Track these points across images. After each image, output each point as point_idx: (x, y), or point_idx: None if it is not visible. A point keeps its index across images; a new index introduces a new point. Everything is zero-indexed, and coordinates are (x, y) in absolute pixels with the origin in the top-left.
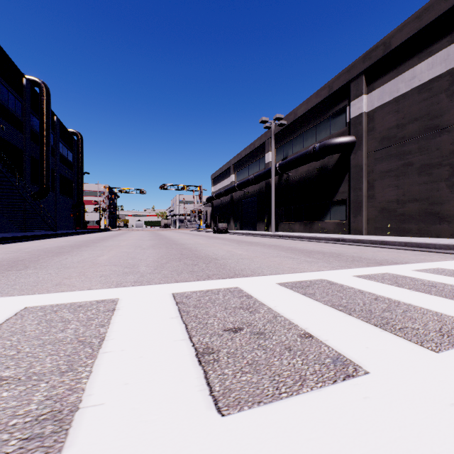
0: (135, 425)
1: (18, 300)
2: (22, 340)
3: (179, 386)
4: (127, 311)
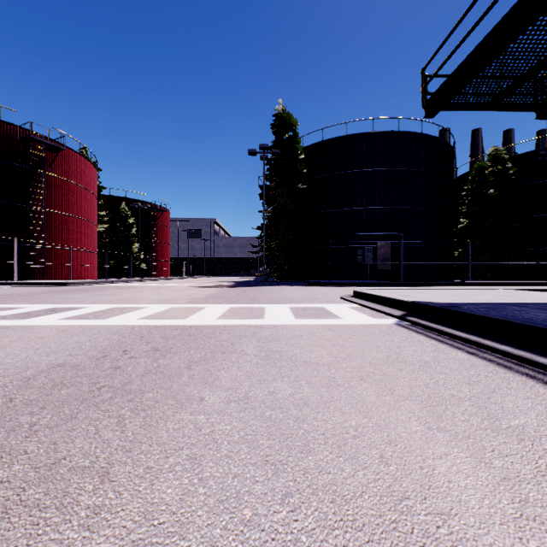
0: (104, 307)
1: (105, 322)
2: (112, 313)
3: (91, 308)
4: (69, 316)
